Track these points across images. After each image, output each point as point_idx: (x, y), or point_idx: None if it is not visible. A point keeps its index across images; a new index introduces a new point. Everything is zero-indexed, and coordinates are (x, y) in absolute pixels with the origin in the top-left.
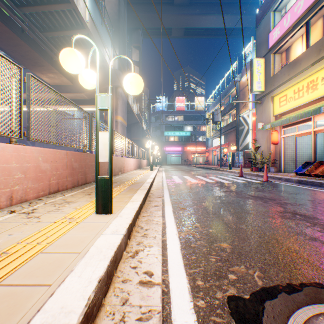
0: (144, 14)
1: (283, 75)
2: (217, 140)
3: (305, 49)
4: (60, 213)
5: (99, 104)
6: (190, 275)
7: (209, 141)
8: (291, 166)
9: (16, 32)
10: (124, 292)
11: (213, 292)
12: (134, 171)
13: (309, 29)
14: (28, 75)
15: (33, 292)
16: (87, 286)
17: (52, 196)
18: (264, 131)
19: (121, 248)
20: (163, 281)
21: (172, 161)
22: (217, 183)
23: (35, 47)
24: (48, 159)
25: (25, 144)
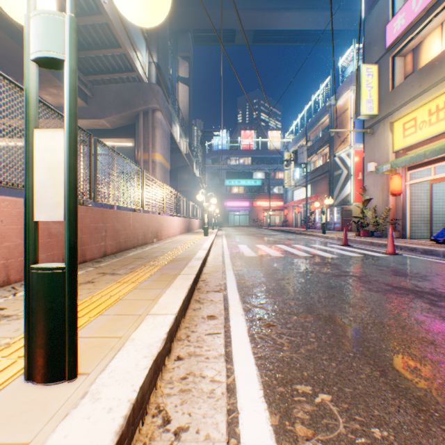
0: (195, 9)
1: (410, 88)
2: (301, 191)
3: None
4: None
5: (33, 42)
6: None
7: (289, 193)
8: (420, 228)
9: None
10: None
11: None
12: (179, 237)
13: None
14: None
15: None
16: None
17: None
18: (378, 175)
19: None
20: None
21: (236, 221)
22: (314, 258)
23: (23, 43)
24: None
25: (22, 196)
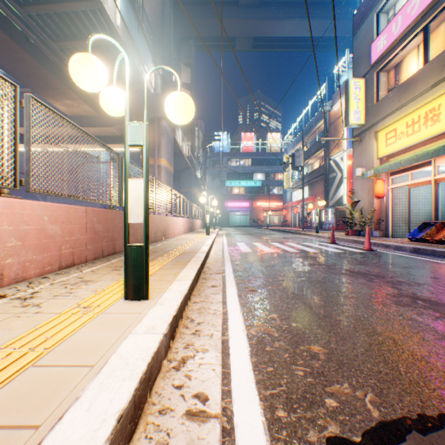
0: (197, 18)
1: (391, 102)
2: (299, 192)
3: (422, 65)
4: (72, 298)
5: (129, 137)
6: (266, 399)
7: (288, 194)
8: (402, 228)
9: (18, 40)
10: (161, 432)
11: (304, 430)
12: (183, 236)
13: (427, 37)
14: (27, 97)
15: (6, 442)
16: (99, 429)
17: (63, 272)
18: (364, 180)
19: (159, 356)
20: (223, 410)
21: (237, 221)
22: (300, 252)
23: (45, 63)
24: (58, 219)
25: (32, 197)
